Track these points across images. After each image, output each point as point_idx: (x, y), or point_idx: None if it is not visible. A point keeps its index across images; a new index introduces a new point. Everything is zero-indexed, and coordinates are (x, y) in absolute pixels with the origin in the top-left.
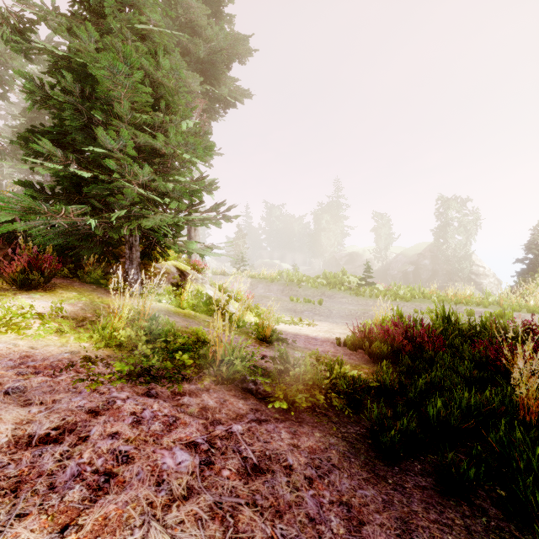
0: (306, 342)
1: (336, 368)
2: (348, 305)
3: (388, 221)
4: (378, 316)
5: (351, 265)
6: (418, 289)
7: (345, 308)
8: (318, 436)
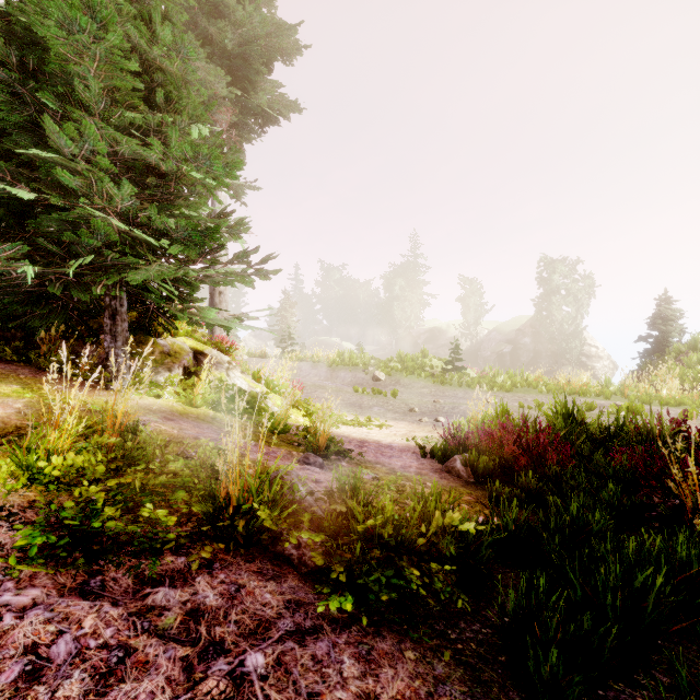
0: (378, 453)
1: (436, 516)
2: (431, 397)
3: (479, 288)
4: (476, 413)
5: (432, 345)
6: (521, 375)
7: (428, 402)
8: (412, 660)
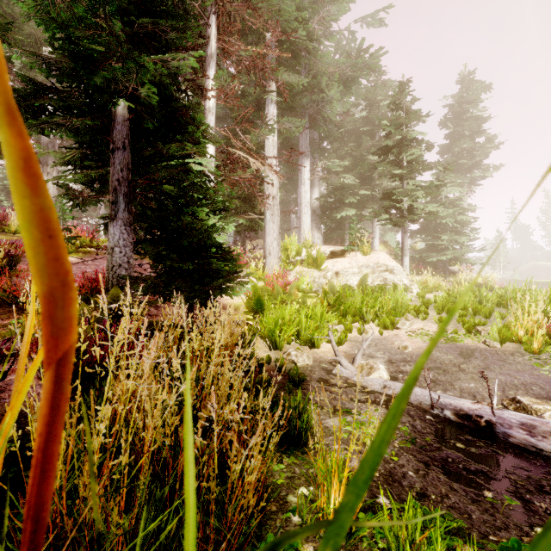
0: None
1: None
2: None
3: None
4: None
5: None
6: None
7: None
8: None
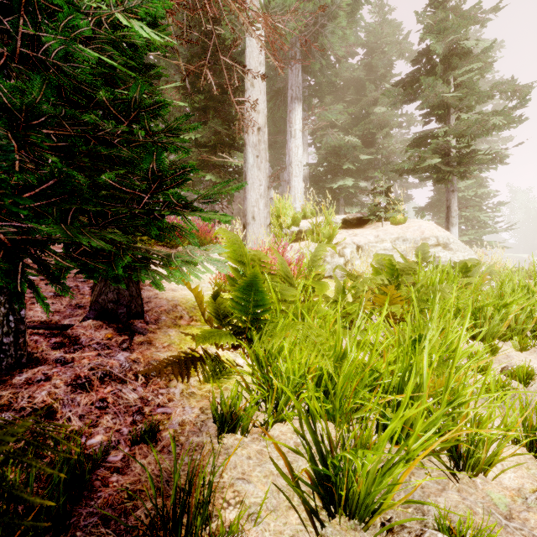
0: None
1: None
2: None
3: None
4: None
5: None
6: None
7: None
8: None
